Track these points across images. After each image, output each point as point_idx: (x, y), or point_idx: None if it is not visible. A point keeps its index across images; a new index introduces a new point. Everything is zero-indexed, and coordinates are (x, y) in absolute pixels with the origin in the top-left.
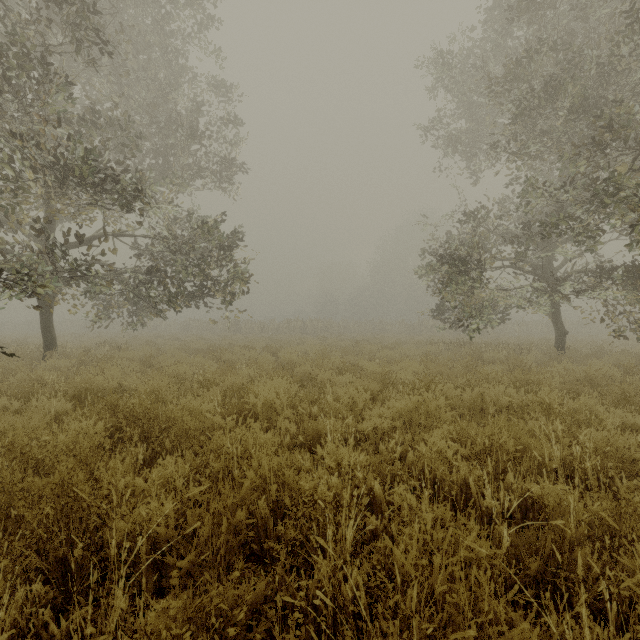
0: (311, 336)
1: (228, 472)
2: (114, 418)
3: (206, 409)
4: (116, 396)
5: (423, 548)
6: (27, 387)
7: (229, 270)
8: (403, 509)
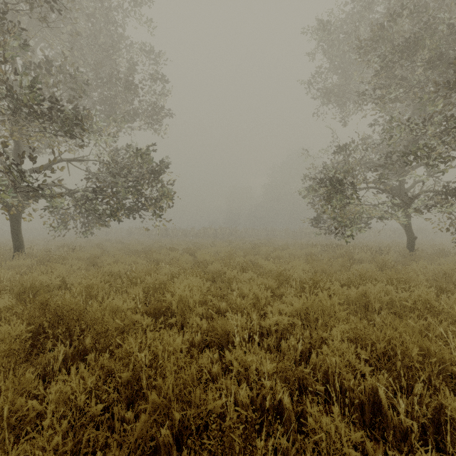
0: (221, 240)
1: (138, 378)
2: (43, 317)
3: (127, 307)
4: (46, 296)
5: None
6: None
7: (158, 190)
8: (316, 431)
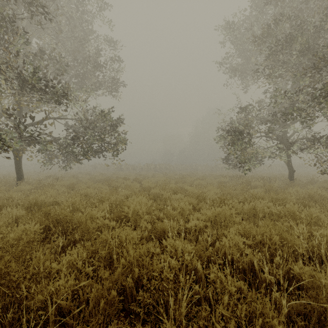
0: (159, 172)
1: (110, 255)
2: (47, 221)
3: (100, 215)
4: (49, 208)
5: (231, 314)
6: (2, 202)
7: (116, 138)
8: (215, 281)
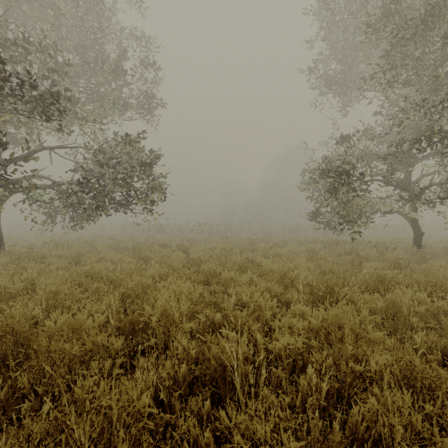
0: (216, 236)
1: None
2: None
3: (92, 325)
4: None
5: None
6: None
7: (149, 183)
8: None
